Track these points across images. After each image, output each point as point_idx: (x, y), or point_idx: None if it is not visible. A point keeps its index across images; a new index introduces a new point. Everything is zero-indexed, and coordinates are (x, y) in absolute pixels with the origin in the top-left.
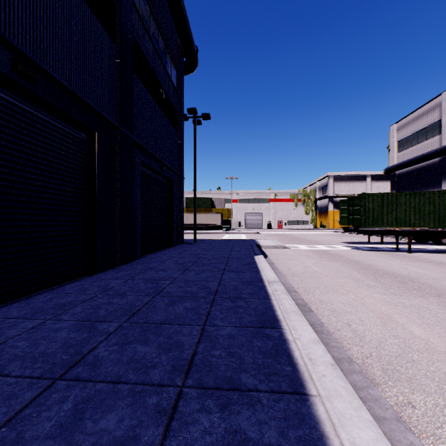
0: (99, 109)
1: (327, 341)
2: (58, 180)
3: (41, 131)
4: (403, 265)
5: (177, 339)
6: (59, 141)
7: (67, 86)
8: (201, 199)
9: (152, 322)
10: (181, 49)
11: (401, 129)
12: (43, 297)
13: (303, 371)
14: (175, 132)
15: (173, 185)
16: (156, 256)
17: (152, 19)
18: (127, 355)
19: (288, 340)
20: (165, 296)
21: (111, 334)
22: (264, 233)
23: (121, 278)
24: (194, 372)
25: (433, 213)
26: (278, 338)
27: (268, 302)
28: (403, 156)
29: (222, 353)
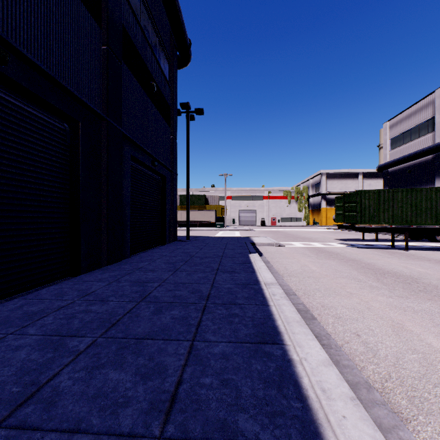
0: (82, 97)
1: (337, 359)
2: (35, 173)
3: (14, 118)
4: (403, 263)
5: (159, 360)
6: (37, 131)
7: (43, 69)
8: (195, 196)
9: (133, 336)
10: (174, 42)
11: (394, 127)
12: (13, 304)
13: (316, 409)
14: (167, 126)
15: (166, 181)
16: (147, 254)
17: (143, 8)
18: (95, 386)
19: (293, 361)
20: (151, 302)
21: (80, 353)
22: (258, 230)
23: (105, 280)
24: (177, 412)
25: (430, 210)
26: (281, 358)
27: (266, 309)
28: (395, 153)
29: (214, 381)
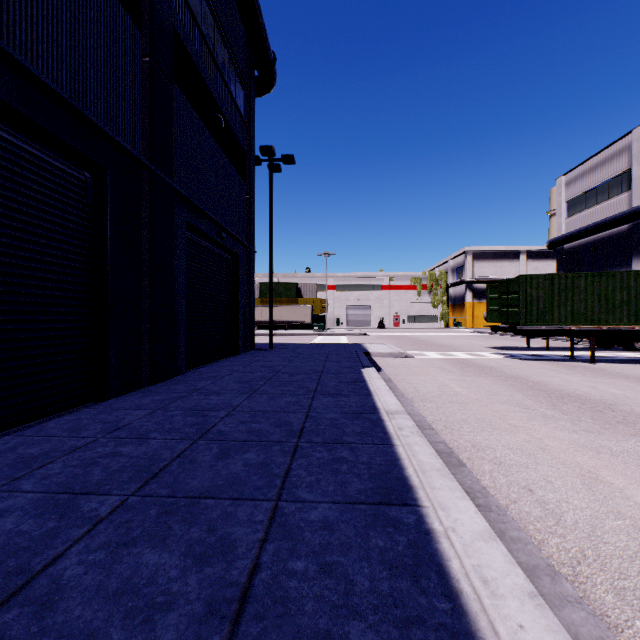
0: (111, 132)
1: (502, 528)
2: (39, 246)
3: (7, 161)
4: (589, 382)
5: (224, 532)
6: (42, 182)
7: (51, 87)
8: (282, 285)
9: (184, 494)
10: (251, 57)
11: (572, 184)
12: (2, 444)
13: (475, 614)
14: (241, 181)
15: (239, 262)
16: (210, 369)
17: (205, 4)
18: (120, 575)
19: (434, 532)
20: (214, 440)
21: (100, 521)
22: (374, 334)
23: (146, 407)
24: (251, 620)
25: (628, 304)
26: (415, 528)
27: (390, 451)
28: (574, 222)
29: (310, 567)
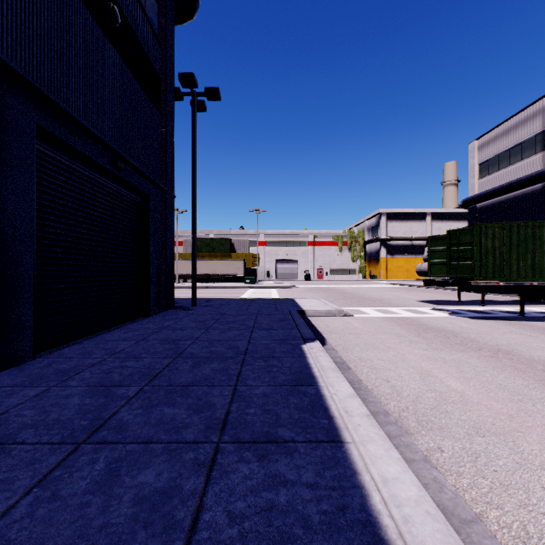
0: None
1: None
2: None
3: None
4: None
5: None
6: None
7: None
8: (217, 241)
9: None
10: None
11: (485, 148)
12: None
13: None
14: (153, 109)
15: (150, 205)
16: (79, 349)
17: None
18: None
19: None
20: None
21: None
22: (302, 286)
23: None
24: None
25: None
26: None
27: None
28: (487, 183)
29: None
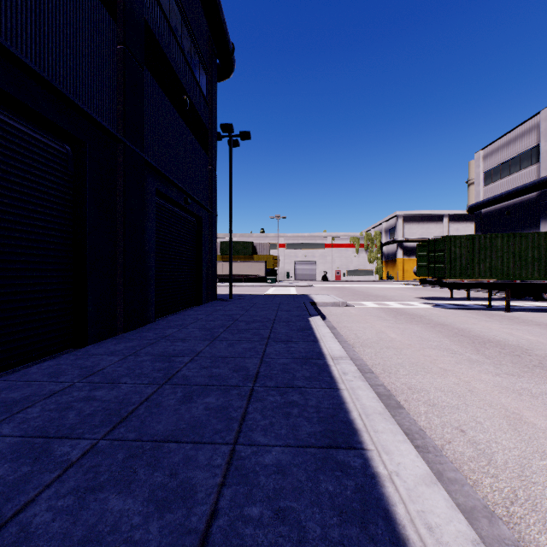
0: (89, 110)
1: (439, 469)
2: (24, 211)
3: None
4: (506, 329)
5: (185, 476)
6: (26, 153)
7: (34, 70)
8: (240, 244)
9: (149, 437)
10: (213, 47)
11: (489, 157)
12: None
13: None
14: (204, 154)
15: (202, 224)
16: (177, 318)
17: (173, 0)
18: (86, 522)
19: (379, 476)
20: (179, 384)
21: (71, 466)
22: (319, 286)
23: (120, 353)
24: None
25: (538, 261)
26: (361, 471)
27: (336, 395)
28: (490, 190)
29: (265, 513)
